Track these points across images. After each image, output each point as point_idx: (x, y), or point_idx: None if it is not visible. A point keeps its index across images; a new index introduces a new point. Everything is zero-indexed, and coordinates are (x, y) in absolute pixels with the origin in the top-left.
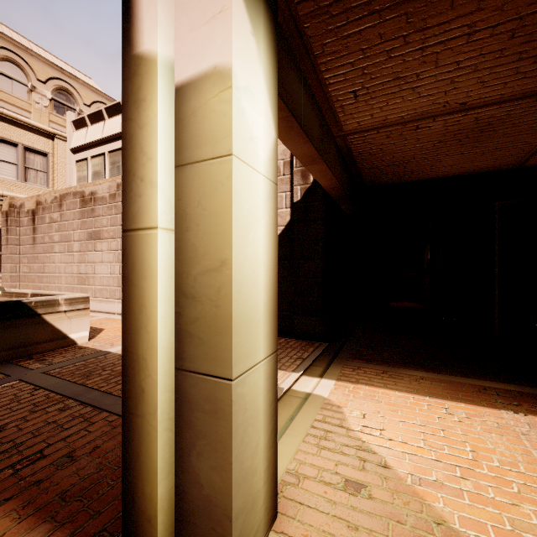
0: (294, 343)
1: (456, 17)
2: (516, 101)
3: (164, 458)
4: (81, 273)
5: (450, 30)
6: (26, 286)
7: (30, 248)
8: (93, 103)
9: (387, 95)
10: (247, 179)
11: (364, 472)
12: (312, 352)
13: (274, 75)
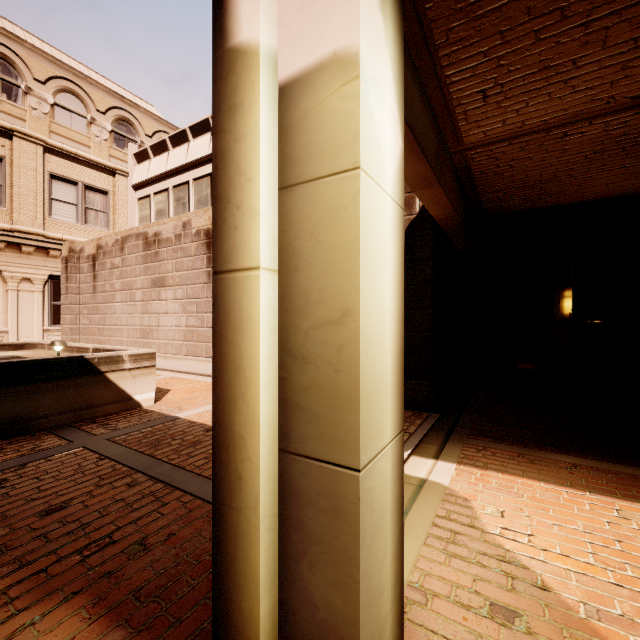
0: None
1: None
2: None
3: (267, 566)
4: (144, 326)
5: None
6: (86, 340)
7: (90, 298)
8: (155, 133)
9: (528, 92)
10: (374, 202)
11: (515, 594)
12: (420, 426)
13: (401, 66)
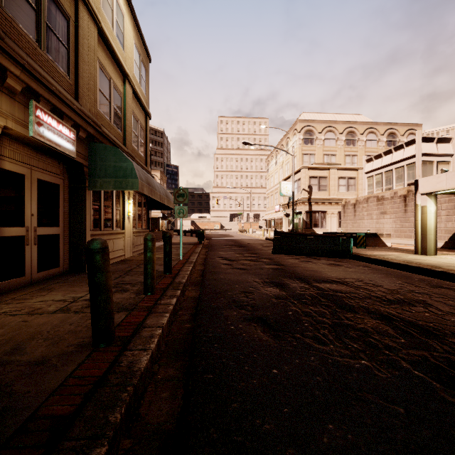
0: None
1: None
2: None
3: (419, 243)
4: (377, 228)
5: None
6: None
7: (353, 218)
8: (364, 131)
9: None
10: (429, 215)
11: None
12: None
13: (436, 200)
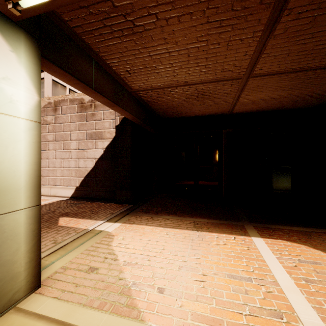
0: (114, 205)
1: (158, 44)
2: (209, 83)
3: None
4: None
5: (159, 49)
6: None
7: None
8: None
9: (146, 74)
10: (5, 121)
11: (102, 263)
12: (120, 210)
13: (38, 69)
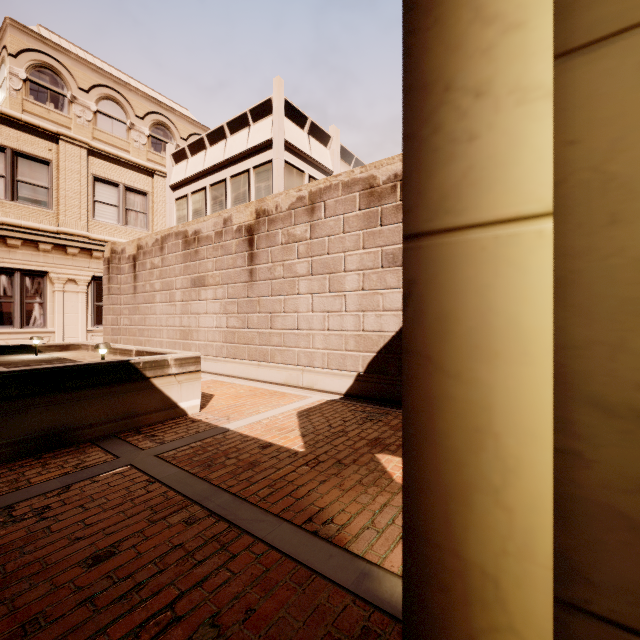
0: None
1: None
2: None
3: None
4: (184, 327)
5: None
6: (127, 340)
7: (131, 298)
8: (190, 136)
9: None
10: None
11: None
12: None
13: None
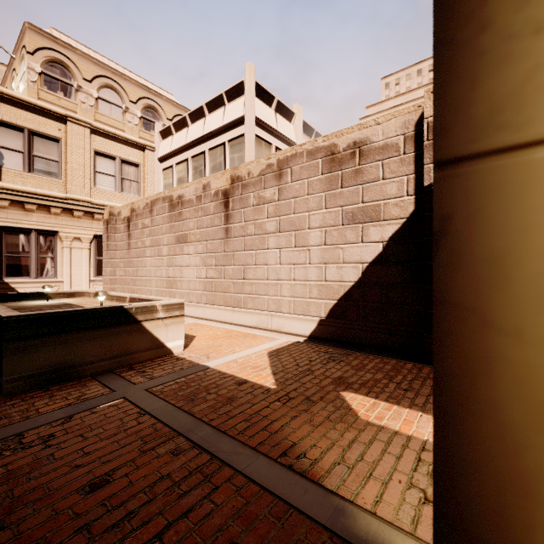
0: (430, 371)
1: None
2: None
3: None
4: (170, 277)
5: None
6: (122, 289)
7: (126, 253)
8: (174, 117)
9: None
10: None
11: None
12: None
13: None
